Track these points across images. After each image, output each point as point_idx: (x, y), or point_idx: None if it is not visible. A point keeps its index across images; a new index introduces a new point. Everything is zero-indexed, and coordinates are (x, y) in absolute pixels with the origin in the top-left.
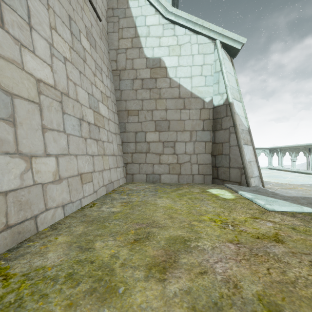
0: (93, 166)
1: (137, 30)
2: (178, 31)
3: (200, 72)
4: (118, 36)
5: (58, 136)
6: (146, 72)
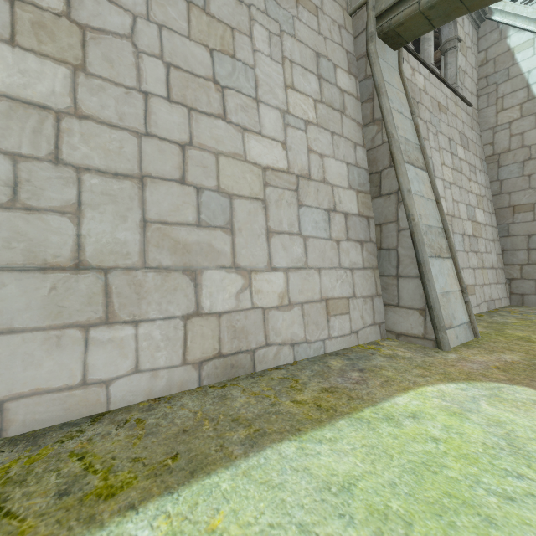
0: (474, 279)
1: (531, 90)
2: None
3: None
4: (496, 110)
5: None
6: None
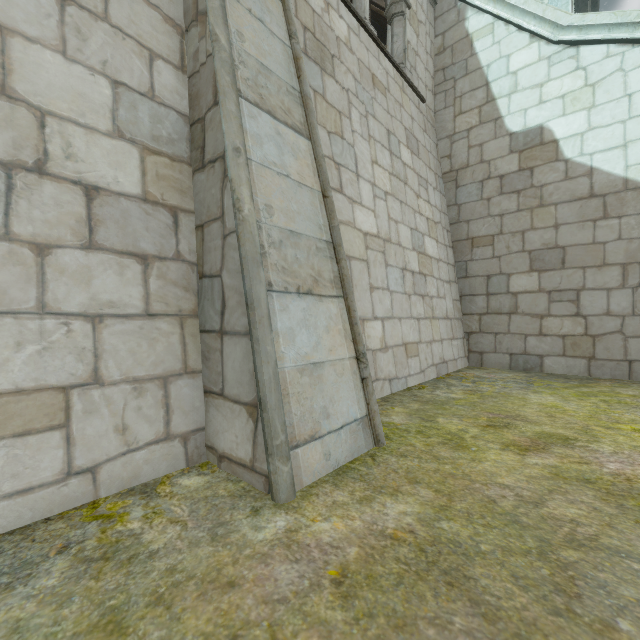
0: (419, 334)
1: (491, 89)
2: (588, 56)
3: None
4: (454, 112)
5: (383, 295)
6: (508, 162)
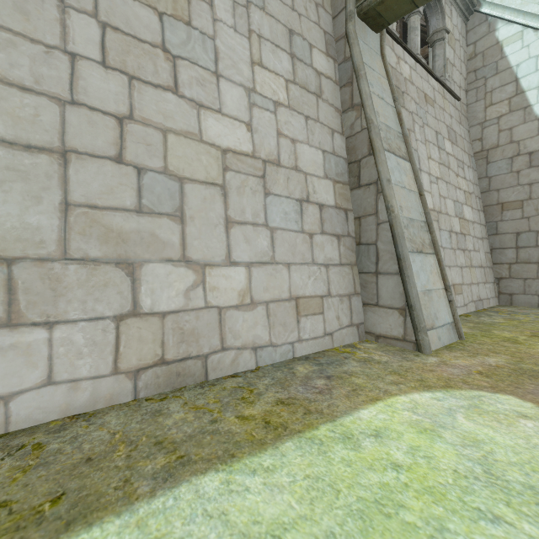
0: (462, 278)
1: (520, 84)
2: None
3: None
4: (484, 104)
5: None
6: (537, 141)
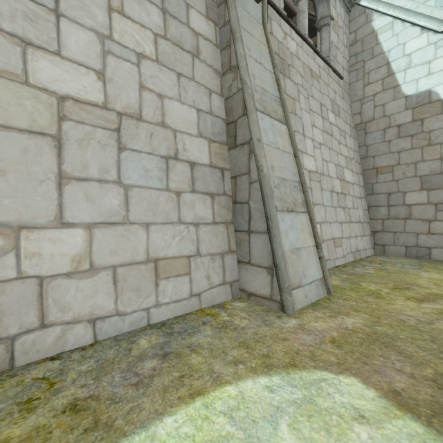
0: (342, 232)
1: (391, 67)
2: None
3: None
4: (363, 84)
5: (320, 209)
6: (404, 116)
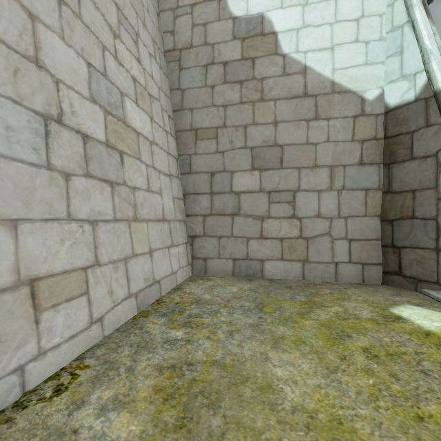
0: (95, 250)
1: None
2: None
3: (354, 35)
4: None
5: None
6: (232, 49)
